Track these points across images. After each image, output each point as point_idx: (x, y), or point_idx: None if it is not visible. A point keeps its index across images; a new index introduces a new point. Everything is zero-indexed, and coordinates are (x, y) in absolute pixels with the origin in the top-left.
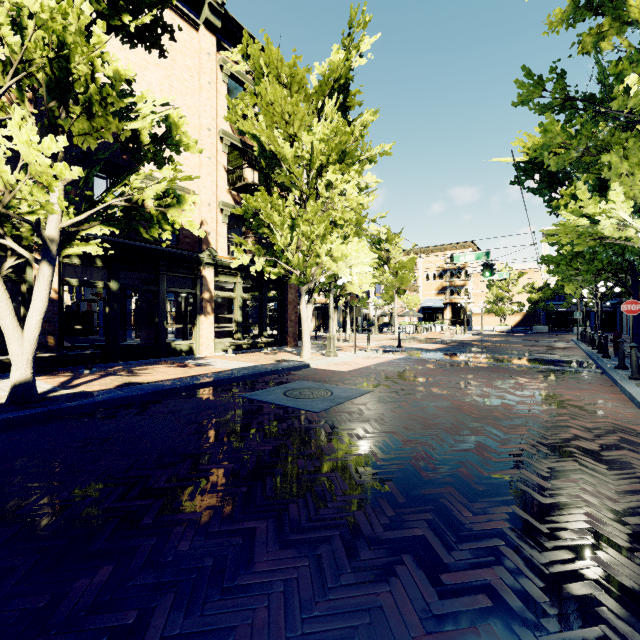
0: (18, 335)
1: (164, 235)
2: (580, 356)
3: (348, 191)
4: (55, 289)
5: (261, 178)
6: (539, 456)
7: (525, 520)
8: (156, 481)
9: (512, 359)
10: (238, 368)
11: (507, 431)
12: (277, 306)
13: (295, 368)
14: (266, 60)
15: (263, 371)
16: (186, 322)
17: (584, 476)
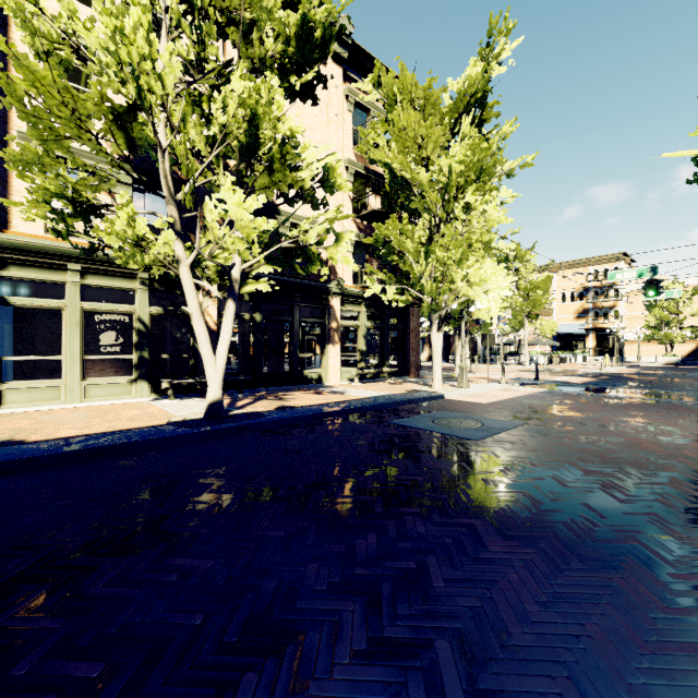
0: (213, 362)
1: (322, 271)
2: None
3: (488, 212)
4: (215, 322)
5: (385, 203)
6: None
7: None
8: (364, 484)
9: (692, 396)
10: (374, 396)
11: None
12: (398, 334)
13: (430, 398)
14: (400, 86)
15: (401, 400)
16: (303, 351)
17: None
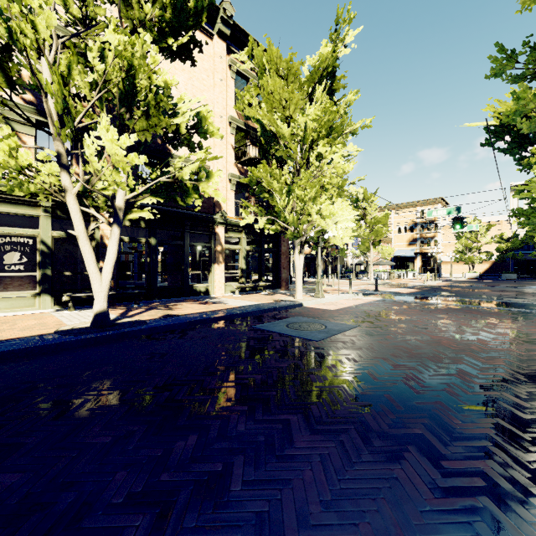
0: (98, 278)
1: (196, 202)
2: None
3: (335, 160)
4: None
5: (261, 153)
6: (517, 382)
7: (509, 429)
8: (208, 384)
9: (483, 302)
10: (246, 305)
11: (485, 361)
12: (272, 256)
13: (291, 306)
14: (268, 58)
15: (267, 308)
16: (200, 269)
17: None
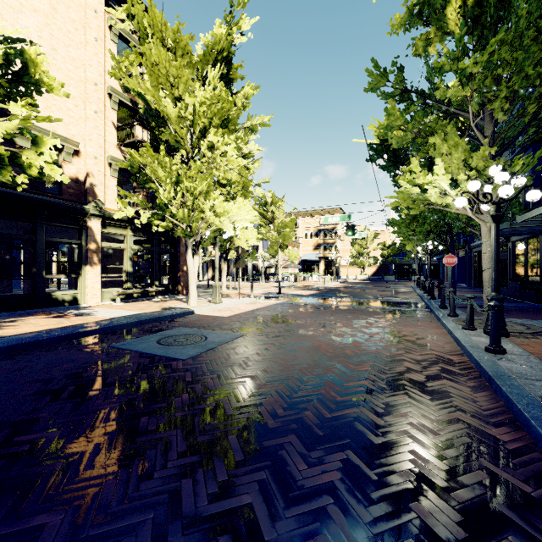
0: None
1: (19, 178)
2: (415, 298)
3: (229, 153)
4: None
5: (151, 137)
6: (377, 391)
7: (357, 467)
8: None
9: (367, 302)
10: (119, 317)
11: (354, 368)
12: (170, 257)
13: (179, 315)
14: (150, 22)
15: (144, 319)
16: None
17: (412, 409)
